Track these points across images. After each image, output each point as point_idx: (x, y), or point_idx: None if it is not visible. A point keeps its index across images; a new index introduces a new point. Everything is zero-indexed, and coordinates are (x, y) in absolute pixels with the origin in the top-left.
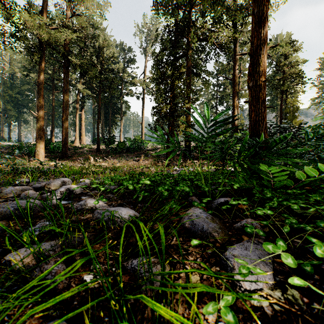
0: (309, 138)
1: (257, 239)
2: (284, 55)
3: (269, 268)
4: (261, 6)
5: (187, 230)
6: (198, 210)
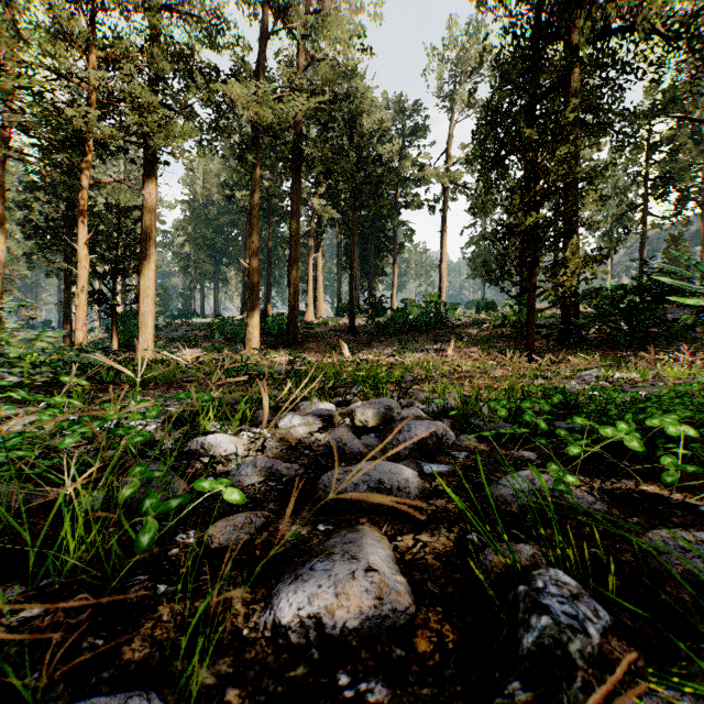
0: None
1: None
2: None
3: None
4: None
5: None
6: None
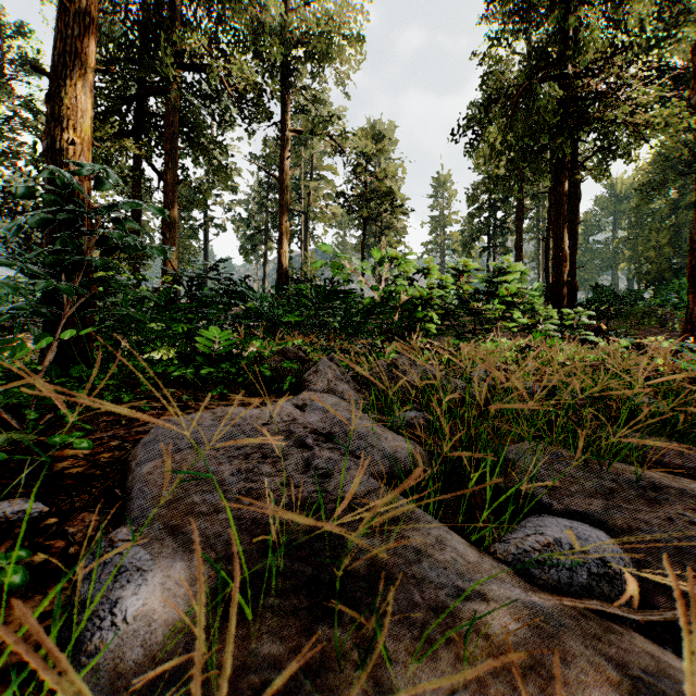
0: (250, 293)
1: None
2: (368, 156)
3: None
4: None
5: None
6: None
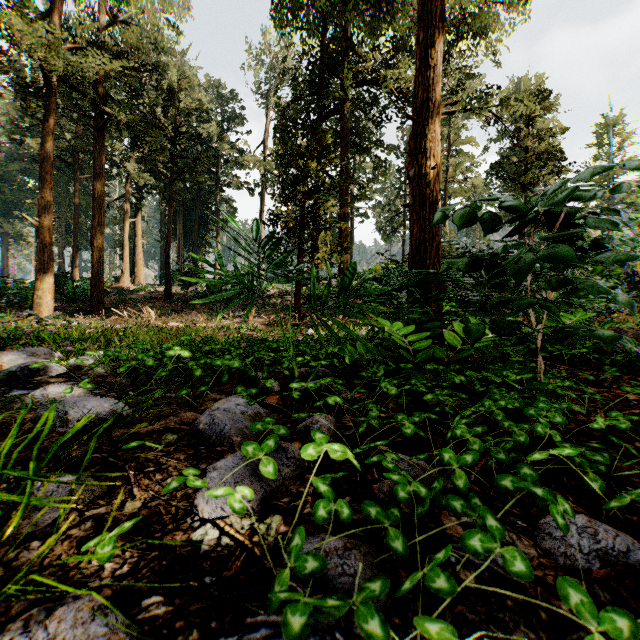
0: None
1: (280, 442)
2: (527, 118)
3: (262, 486)
4: (430, 28)
5: (199, 435)
6: (237, 400)
